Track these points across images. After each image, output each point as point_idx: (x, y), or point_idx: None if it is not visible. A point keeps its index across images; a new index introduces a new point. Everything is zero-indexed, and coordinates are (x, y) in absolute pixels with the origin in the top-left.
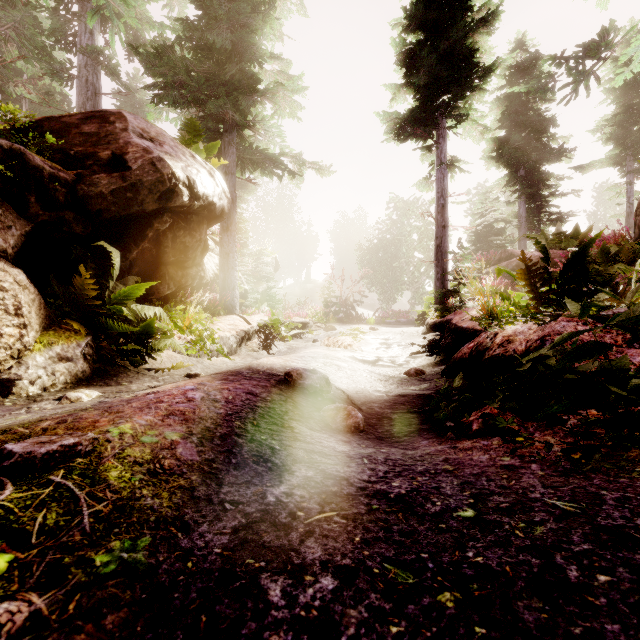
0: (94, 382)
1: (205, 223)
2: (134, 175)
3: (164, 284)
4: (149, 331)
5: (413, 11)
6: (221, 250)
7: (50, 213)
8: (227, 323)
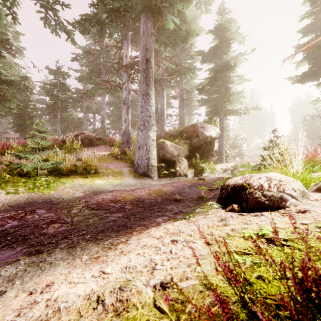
0: (195, 177)
1: (213, 141)
2: (200, 138)
3: (204, 157)
4: (203, 169)
5: (304, 30)
6: (218, 143)
7: (188, 149)
8: (220, 166)
